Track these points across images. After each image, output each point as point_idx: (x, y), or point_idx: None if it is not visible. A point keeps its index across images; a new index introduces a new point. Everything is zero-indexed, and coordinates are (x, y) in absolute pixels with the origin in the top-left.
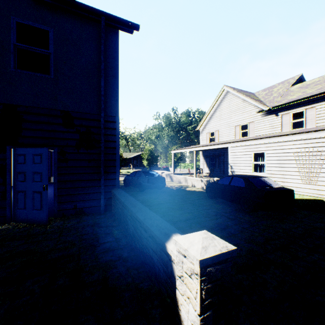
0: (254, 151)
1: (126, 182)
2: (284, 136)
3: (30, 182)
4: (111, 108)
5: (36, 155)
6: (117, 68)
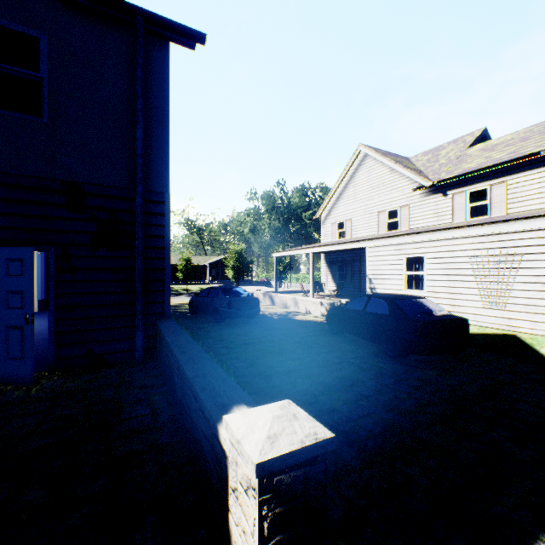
0: (406, 253)
1: (194, 307)
2: (455, 230)
3: (1, 308)
4: (156, 179)
5: (13, 261)
6: (167, 108)
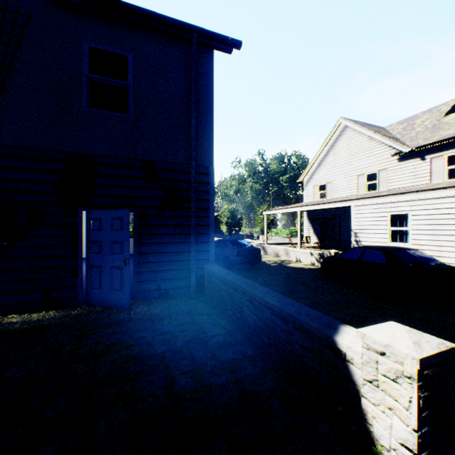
0: (391, 211)
1: None
2: (440, 190)
3: (107, 254)
4: (203, 156)
5: (115, 219)
6: (211, 101)
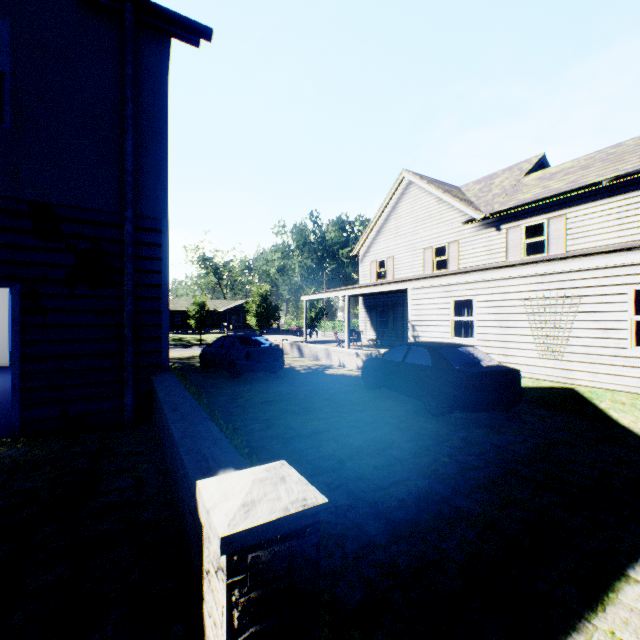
0: (454, 296)
1: (205, 359)
2: (508, 269)
3: None
4: (150, 202)
5: None
6: (164, 116)
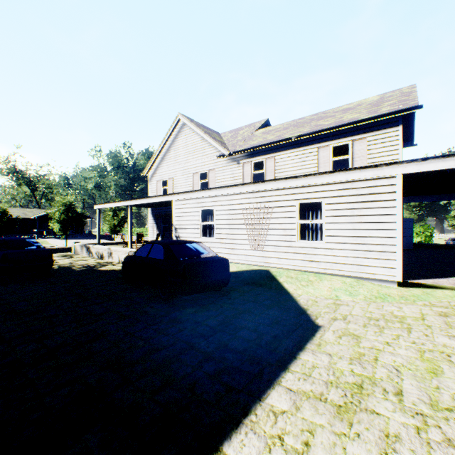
0: (202, 206)
1: None
2: (234, 187)
3: None
4: None
5: None
6: None
